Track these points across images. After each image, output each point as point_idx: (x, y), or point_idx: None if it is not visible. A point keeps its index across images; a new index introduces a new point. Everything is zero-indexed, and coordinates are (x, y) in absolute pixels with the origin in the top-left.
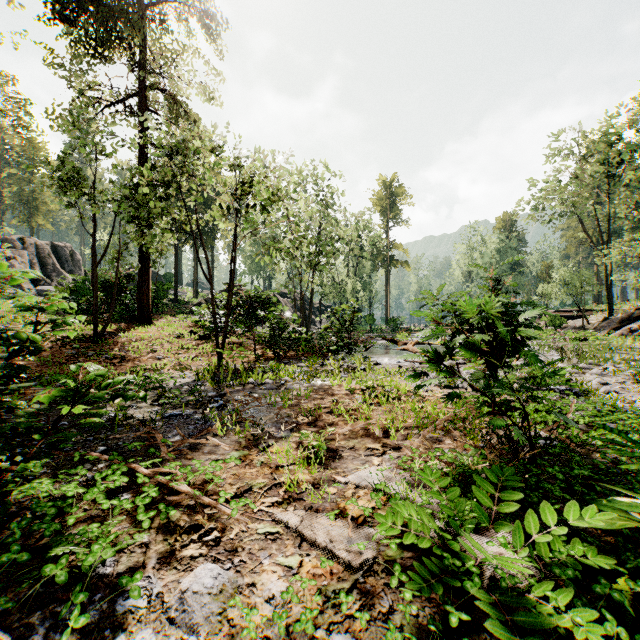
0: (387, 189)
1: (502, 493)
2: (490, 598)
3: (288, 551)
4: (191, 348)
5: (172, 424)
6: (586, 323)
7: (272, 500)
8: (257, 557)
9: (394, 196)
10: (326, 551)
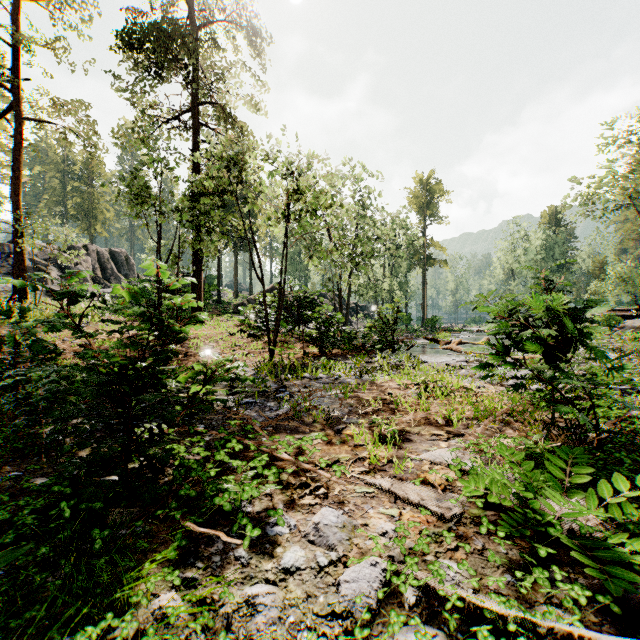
0: (424, 187)
1: (573, 468)
2: (571, 541)
3: (386, 505)
4: (243, 345)
5: (250, 409)
6: None
7: (360, 469)
8: (362, 508)
9: (431, 193)
10: (418, 507)
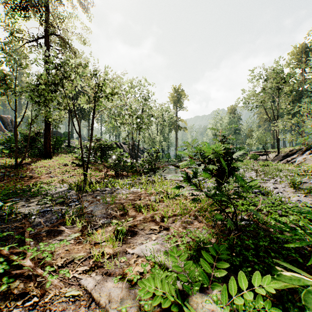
0: (176, 92)
1: (217, 263)
2: None
3: (80, 310)
4: (71, 171)
5: (43, 216)
6: (268, 157)
7: (83, 269)
8: None
9: (179, 96)
10: (106, 308)
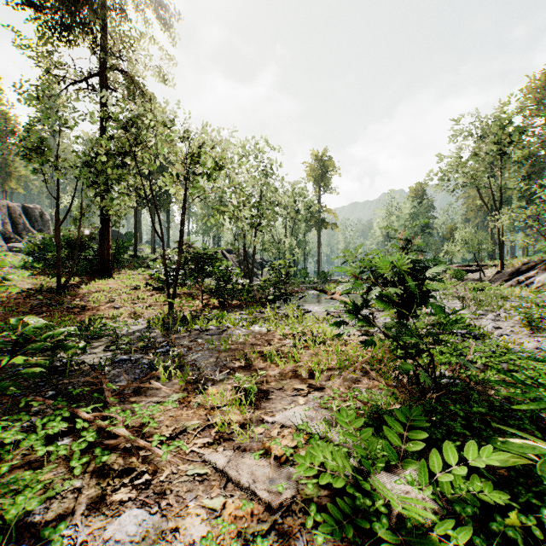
0: (319, 162)
1: (410, 432)
2: (396, 538)
3: (213, 492)
4: (146, 298)
5: (121, 368)
6: (483, 276)
7: (204, 441)
8: (184, 499)
9: (325, 168)
10: (249, 491)
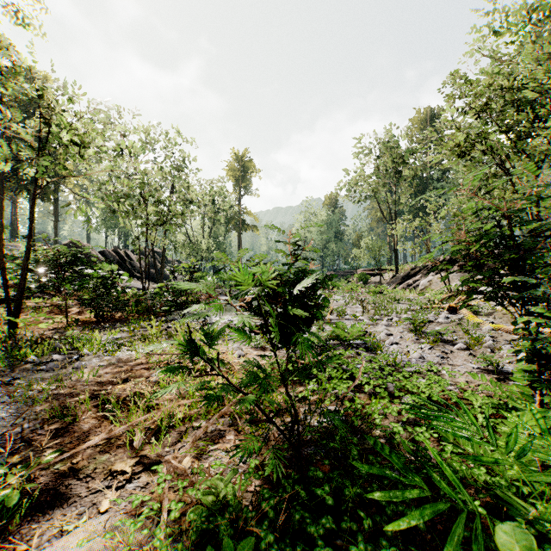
0: (239, 162)
1: None
2: None
3: None
4: None
5: None
6: (382, 279)
7: None
8: None
9: (245, 169)
10: None
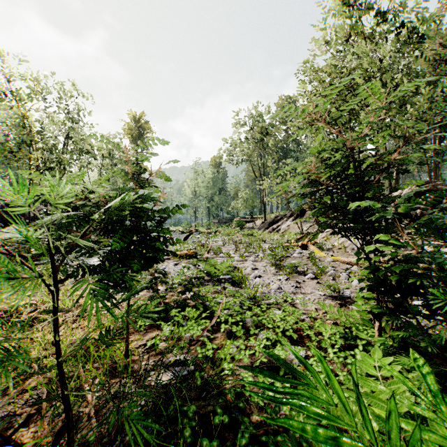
0: (136, 123)
1: None
2: None
3: None
4: None
5: None
6: (255, 225)
7: None
8: None
9: (142, 129)
10: None
